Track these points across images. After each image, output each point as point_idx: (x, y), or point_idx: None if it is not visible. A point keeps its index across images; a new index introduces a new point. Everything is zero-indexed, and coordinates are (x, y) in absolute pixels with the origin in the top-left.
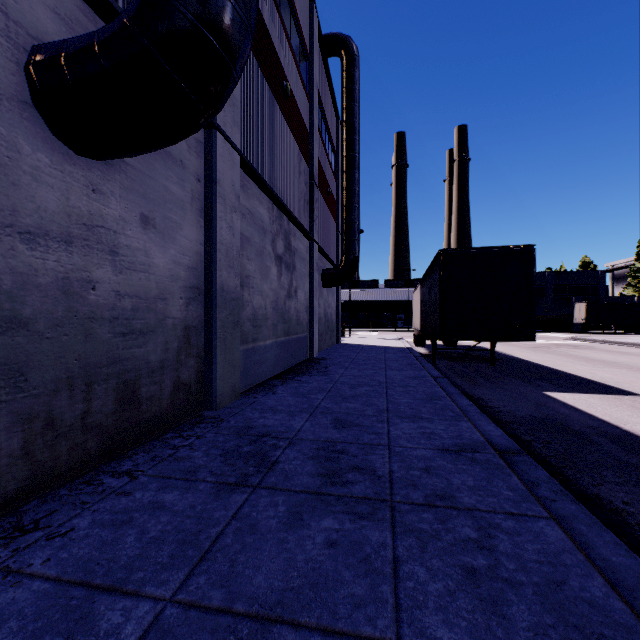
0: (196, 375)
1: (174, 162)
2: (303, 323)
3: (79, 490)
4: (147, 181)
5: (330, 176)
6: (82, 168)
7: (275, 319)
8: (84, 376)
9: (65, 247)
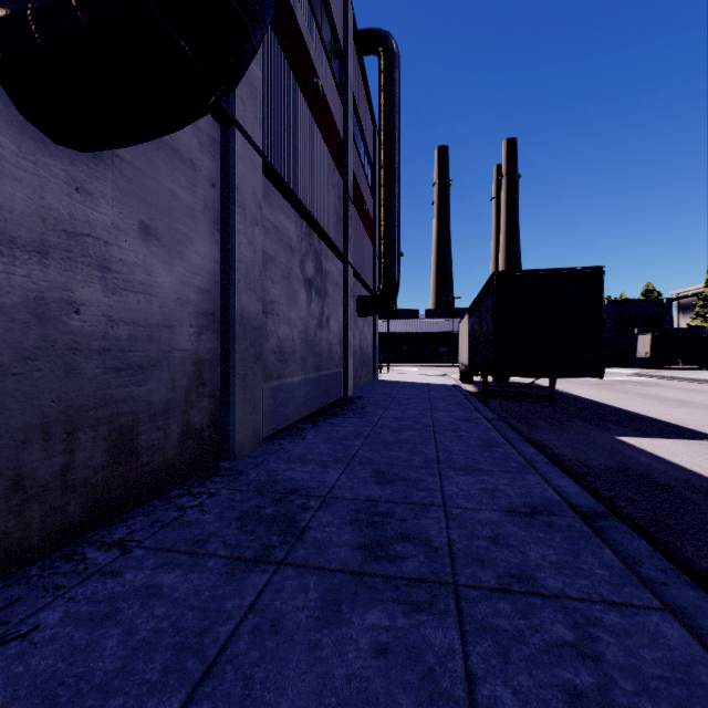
0: (210, 418)
1: (182, 162)
2: (336, 357)
3: (54, 568)
4: (148, 182)
5: (366, 191)
6: (62, 160)
7: (304, 352)
8: (64, 422)
9: (38, 259)
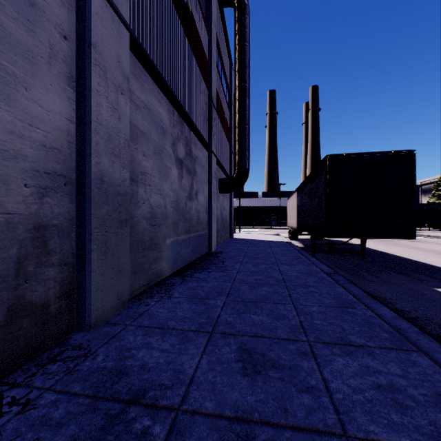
0: (59, 289)
1: None
2: (203, 222)
3: None
4: None
5: (225, 106)
6: None
7: (176, 218)
8: None
9: None
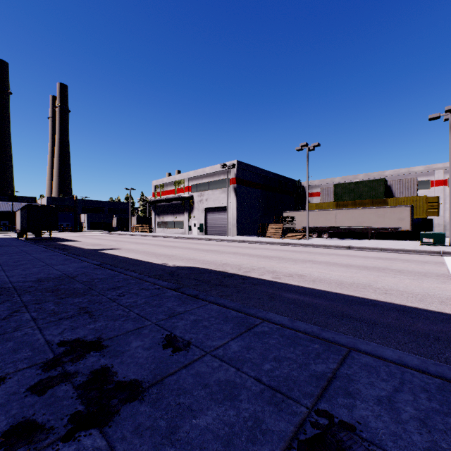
0: None
1: None
2: None
3: None
4: None
5: None
6: None
7: None
8: None
9: None
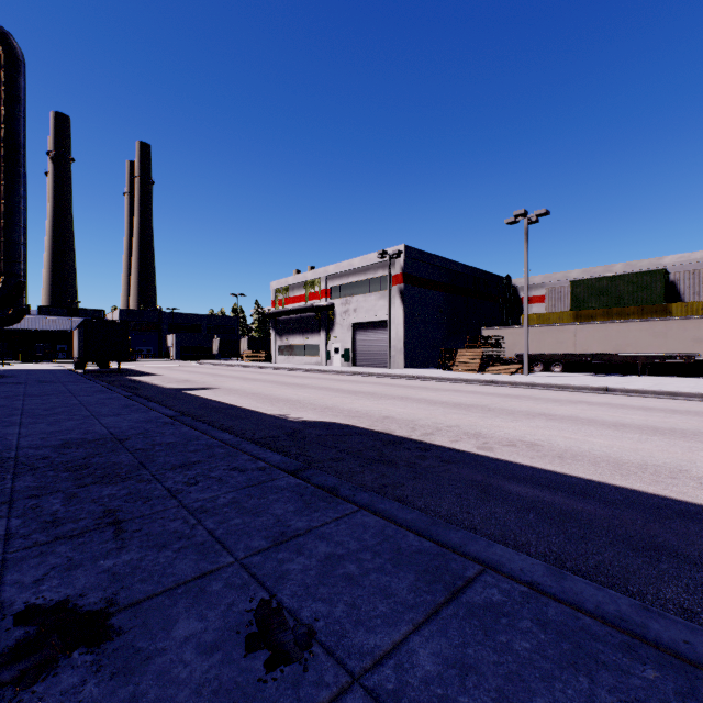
0: None
1: None
2: None
3: None
4: None
5: None
6: None
7: None
8: None
9: None
